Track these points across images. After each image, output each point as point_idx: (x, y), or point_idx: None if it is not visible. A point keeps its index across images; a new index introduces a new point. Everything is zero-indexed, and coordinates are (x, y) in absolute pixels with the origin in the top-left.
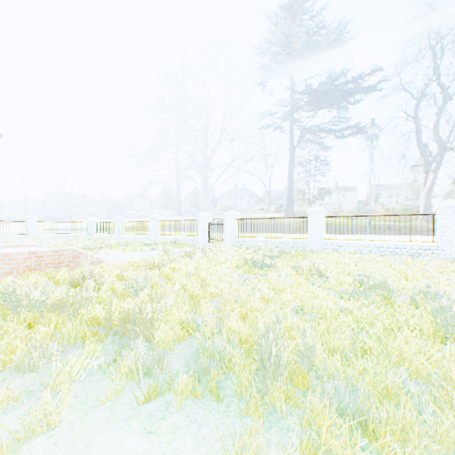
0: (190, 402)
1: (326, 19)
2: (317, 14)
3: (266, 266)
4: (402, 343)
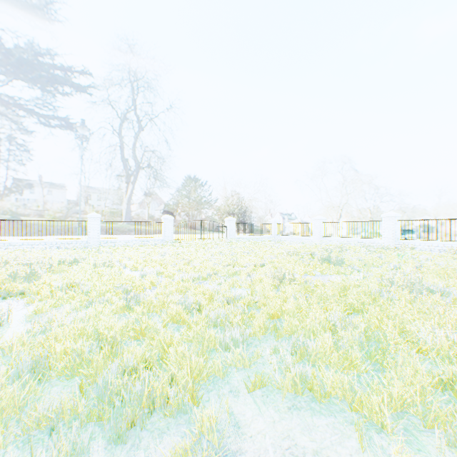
0: None
1: None
2: None
3: None
4: None
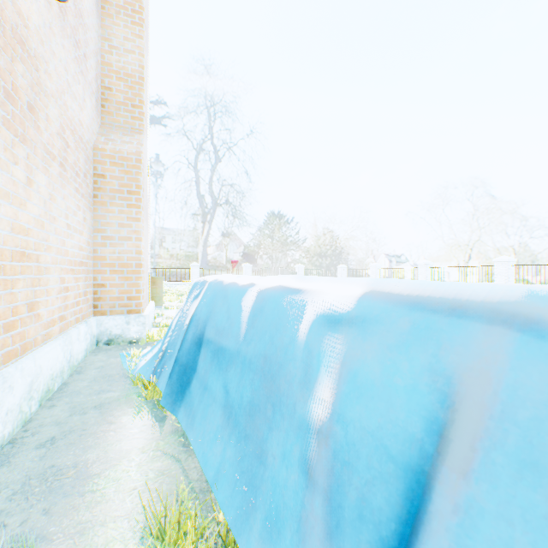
0: None
1: None
2: None
3: None
4: (173, 294)
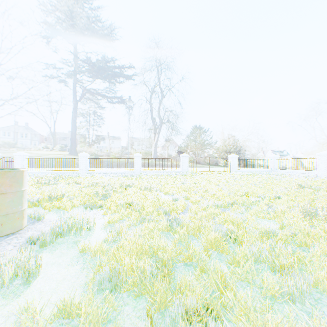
0: (30, 208)
1: (98, 28)
2: (92, 21)
3: (51, 184)
4: (89, 191)
